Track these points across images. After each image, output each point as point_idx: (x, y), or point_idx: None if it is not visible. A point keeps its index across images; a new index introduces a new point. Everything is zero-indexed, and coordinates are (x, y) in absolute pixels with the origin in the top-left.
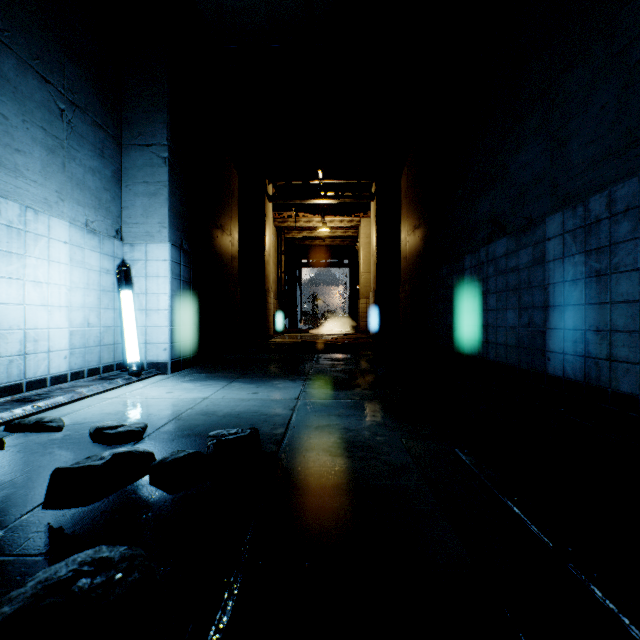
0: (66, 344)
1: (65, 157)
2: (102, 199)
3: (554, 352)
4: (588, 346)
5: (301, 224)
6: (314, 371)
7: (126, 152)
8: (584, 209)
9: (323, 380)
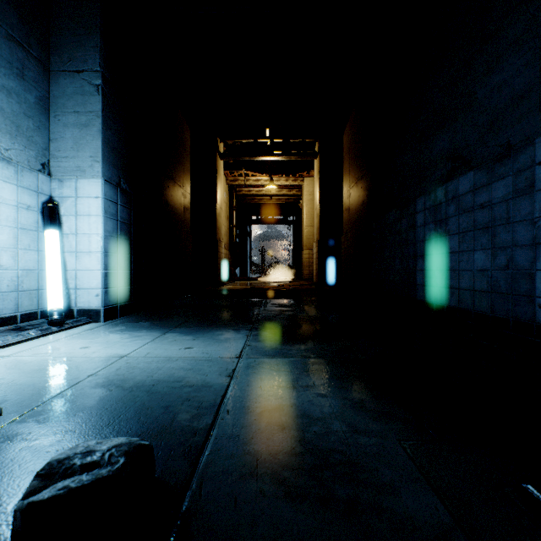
0: None
1: None
2: (21, 126)
3: None
4: None
5: (250, 182)
6: (261, 318)
7: (55, 79)
8: None
9: (271, 330)
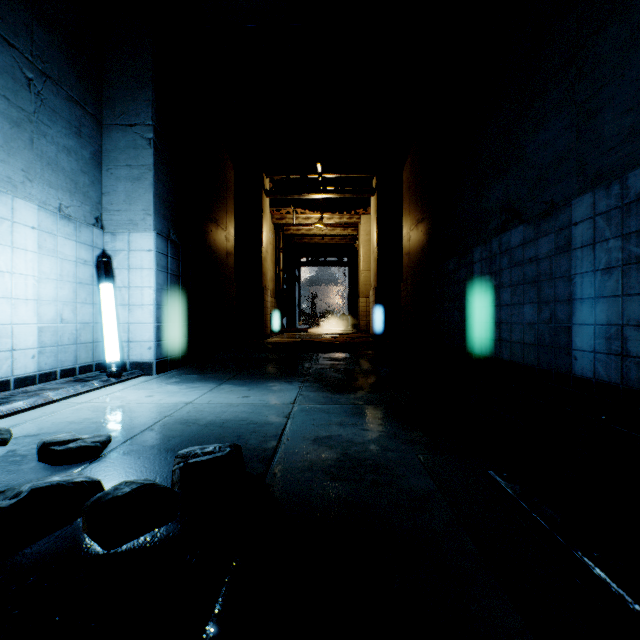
0: (34, 342)
1: (33, 132)
2: (79, 182)
3: (582, 350)
4: (626, 343)
5: (300, 221)
6: (312, 372)
7: (107, 133)
8: (621, 187)
9: (322, 382)
